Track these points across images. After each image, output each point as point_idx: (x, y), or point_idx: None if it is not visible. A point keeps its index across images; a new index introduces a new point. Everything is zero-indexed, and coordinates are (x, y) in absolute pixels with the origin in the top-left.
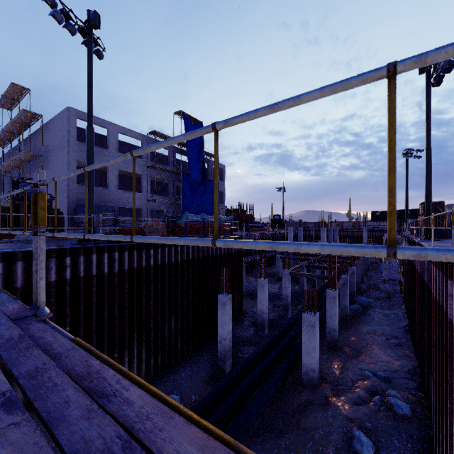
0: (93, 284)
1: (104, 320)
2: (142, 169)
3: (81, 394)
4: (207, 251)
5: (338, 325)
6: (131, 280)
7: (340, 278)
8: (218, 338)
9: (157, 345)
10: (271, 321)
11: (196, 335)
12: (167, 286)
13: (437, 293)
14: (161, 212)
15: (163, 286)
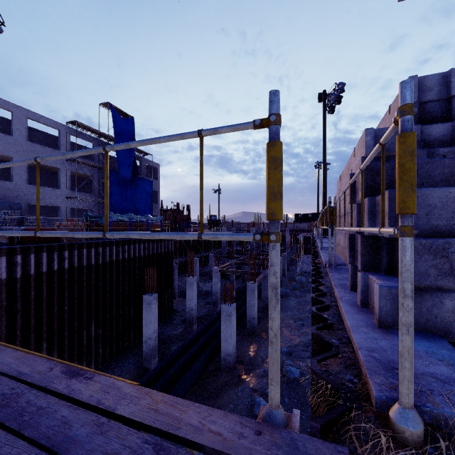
0: None
1: (2, 332)
2: (59, 162)
3: None
4: (134, 252)
5: (260, 315)
6: (39, 285)
7: (262, 272)
8: (144, 338)
9: (72, 354)
10: (201, 317)
11: (121, 339)
12: (85, 290)
13: None
14: (85, 211)
15: (81, 291)
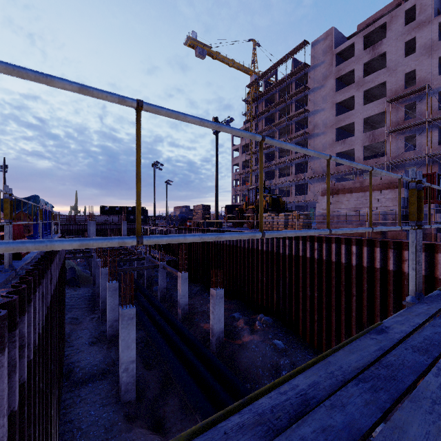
0: (35, 372)
1: None
2: None
3: None
4: None
5: None
6: None
7: (161, 264)
8: (123, 366)
9: None
10: (101, 332)
11: None
12: (55, 328)
13: (293, 251)
14: None
15: None
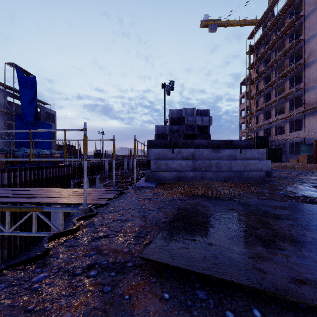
0: None
1: None
2: None
3: (24, 189)
4: (42, 174)
5: None
6: None
7: None
8: (51, 229)
9: None
10: None
11: None
12: None
13: None
14: None
15: None
